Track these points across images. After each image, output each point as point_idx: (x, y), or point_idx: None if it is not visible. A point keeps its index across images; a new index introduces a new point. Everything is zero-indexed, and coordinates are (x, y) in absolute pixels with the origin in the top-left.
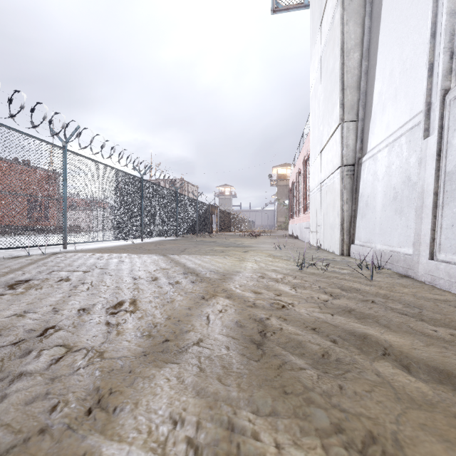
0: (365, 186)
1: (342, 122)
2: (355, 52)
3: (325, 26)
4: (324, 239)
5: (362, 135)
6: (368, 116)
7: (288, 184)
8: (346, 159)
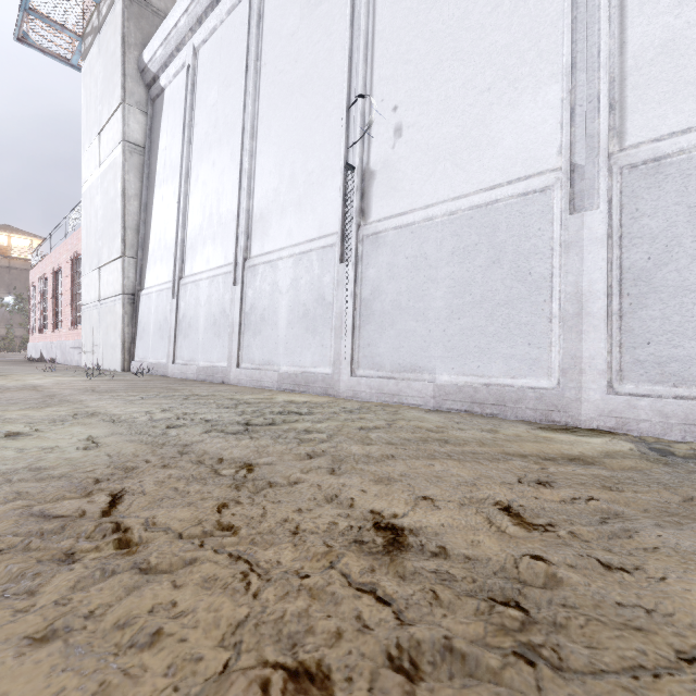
0: (143, 315)
1: (124, 255)
2: (136, 201)
3: (106, 145)
4: (104, 359)
5: (141, 272)
6: (146, 259)
7: (13, 265)
8: (128, 289)
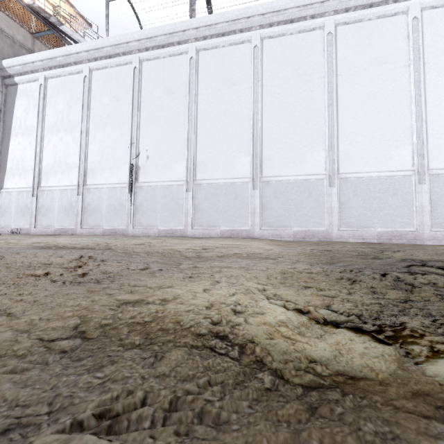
0: (4, 203)
1: None
2: None
3: None
4: None
5: None
6: (3, 172)
7: None
8: None
